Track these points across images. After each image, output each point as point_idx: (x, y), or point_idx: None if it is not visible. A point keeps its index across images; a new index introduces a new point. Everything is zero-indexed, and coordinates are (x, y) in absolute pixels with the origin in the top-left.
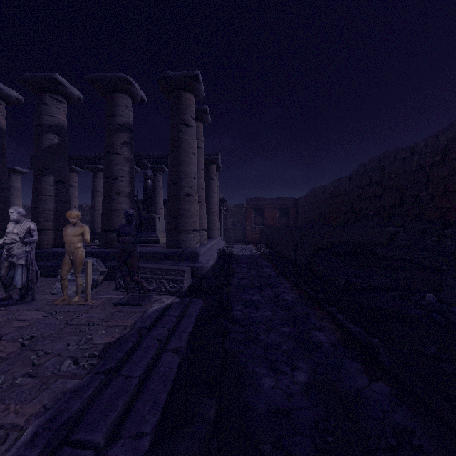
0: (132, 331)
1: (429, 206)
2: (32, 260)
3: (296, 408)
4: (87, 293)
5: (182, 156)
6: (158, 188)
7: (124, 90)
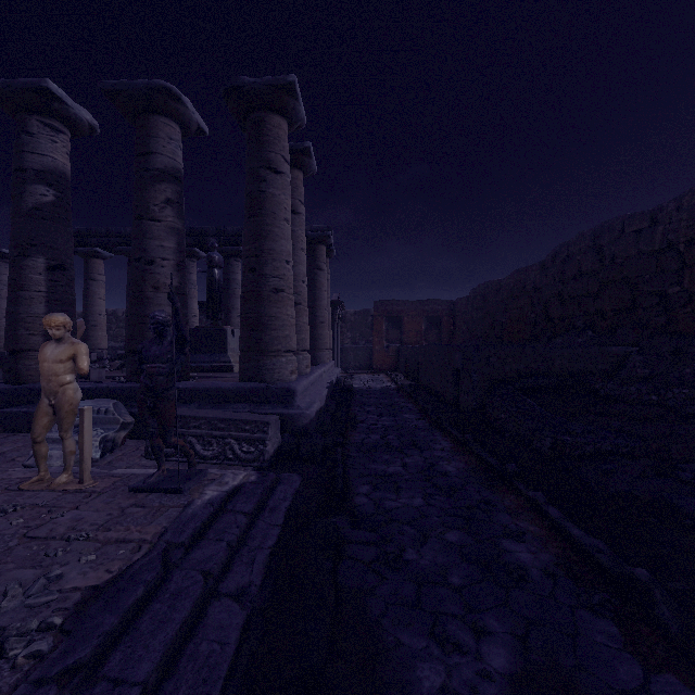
0: (150, 555)
1: (686, 311)
2: None
3: None
4: (82, 469)
5: (265, 223)
6: (233, 284)
7: (166, 111)
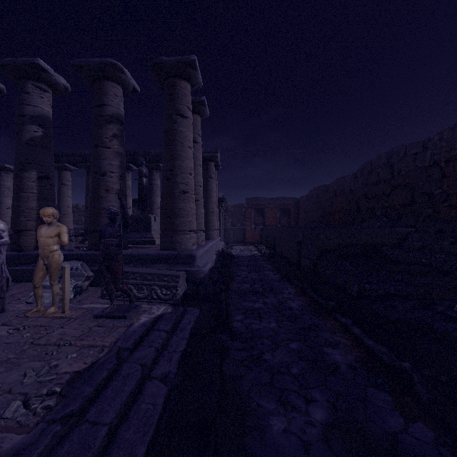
0: (109, 354)
1: (445, 205)
2: (1, 265)
3: None
4: (64, 304)
5: (176, 149)
6: (155, 187)
7: (114, 78)
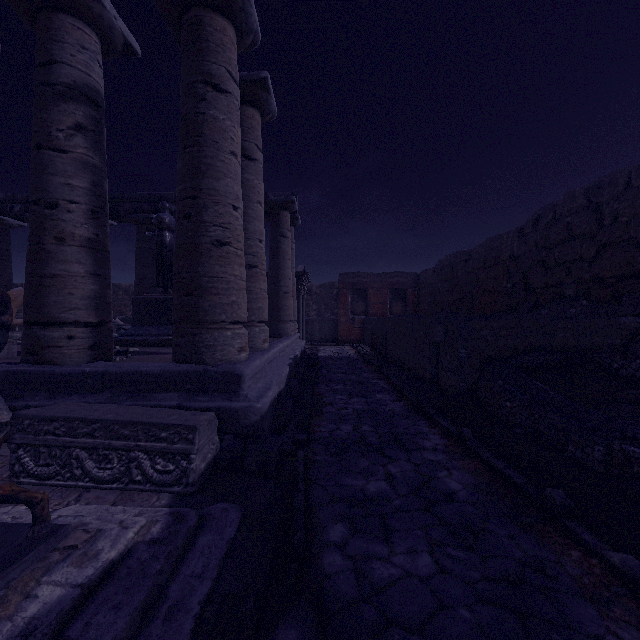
0: None
1: None
2: None
3: None
4: None
5: (204, 155)
6: None
7: (75, 9)
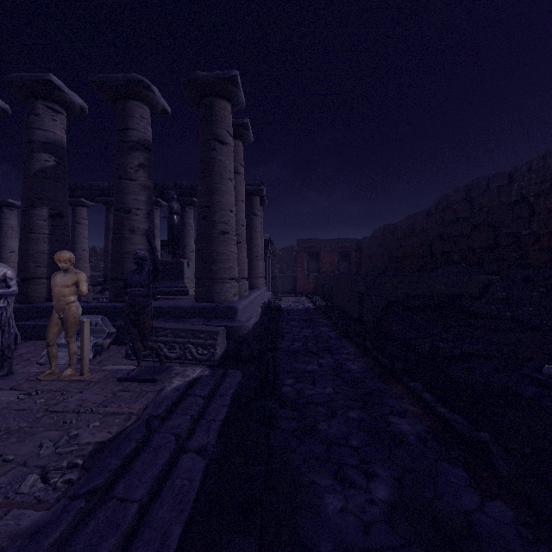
0: (138, 422)
1: (535, 248)
2: (9, 319)
3: (377, 549)
4: (83, 365)
5: (215, 182)
6: (188, 226)
7: (140, 97)
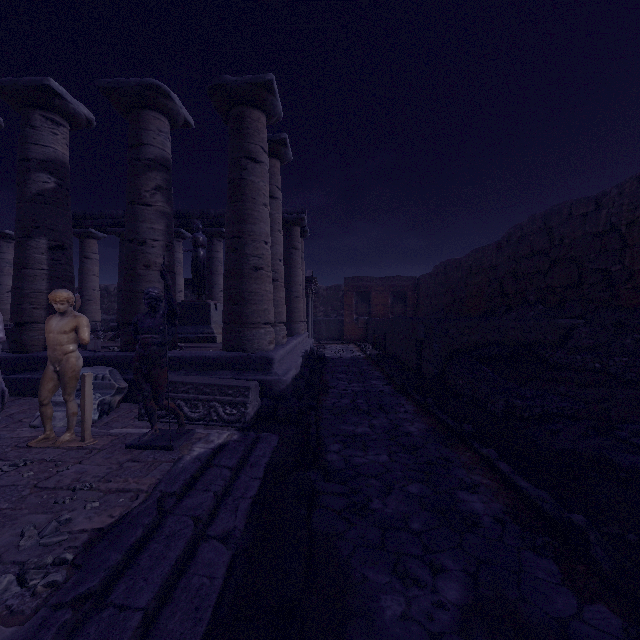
0: (147, 502)
1: (627, 287)
2: None
3: None
4: (84, 428)
5: (246, 208)
6: (216, 261)
7: (157, 106)
